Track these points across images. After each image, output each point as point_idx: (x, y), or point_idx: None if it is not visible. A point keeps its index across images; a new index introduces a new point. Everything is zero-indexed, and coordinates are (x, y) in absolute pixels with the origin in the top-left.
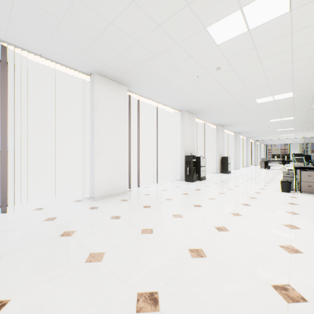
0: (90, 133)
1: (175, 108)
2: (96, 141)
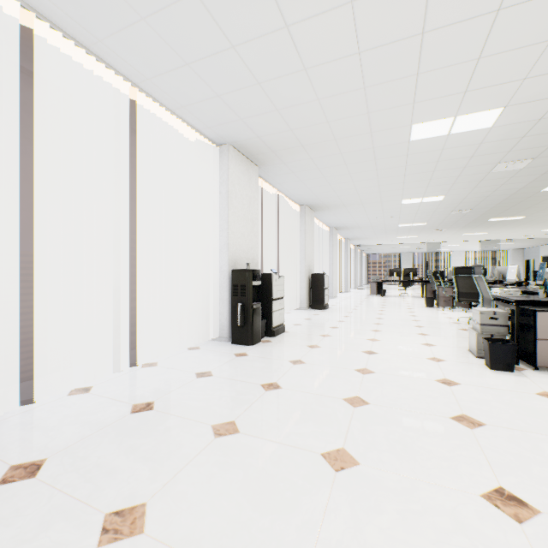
0: None
1: (201, 130)
2: None
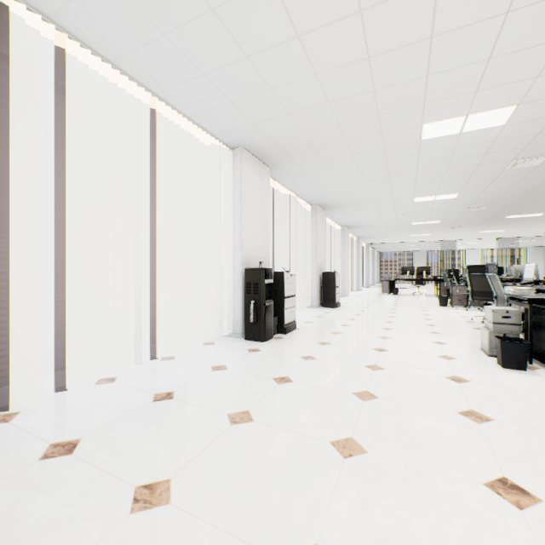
0: None
1: (216, 134)
2: None
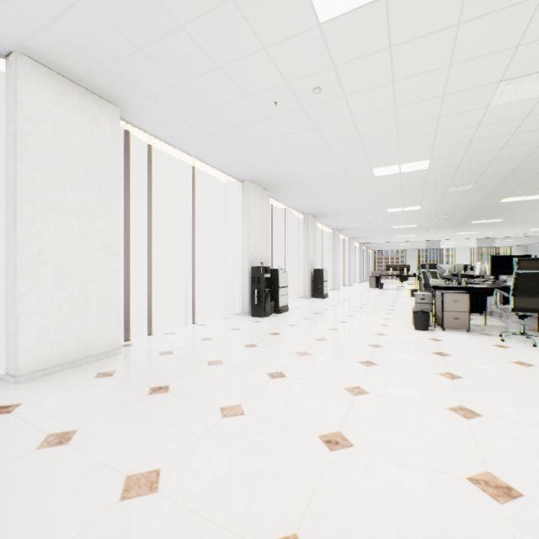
0: (7, 208)
1: (231, 174)
2: (24, 229)
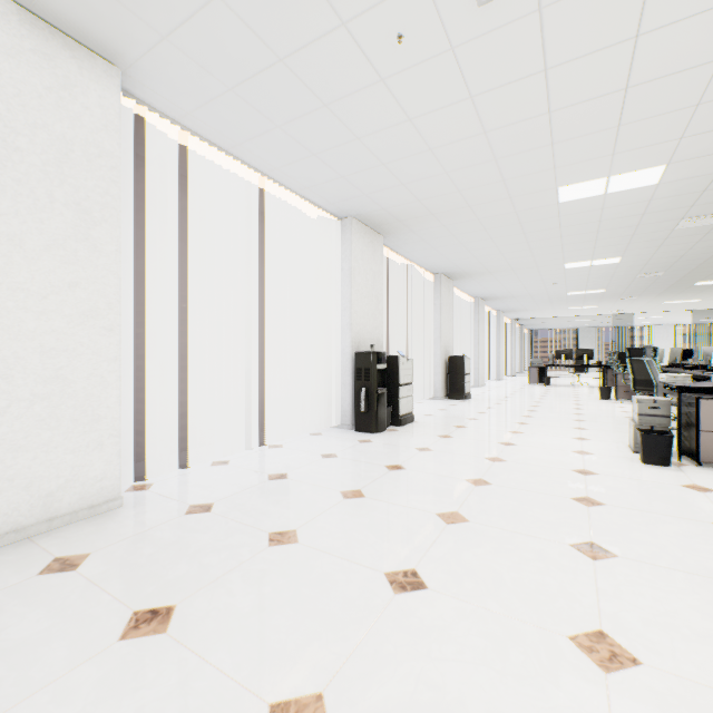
0: None
1: (324, 206)
2: None
